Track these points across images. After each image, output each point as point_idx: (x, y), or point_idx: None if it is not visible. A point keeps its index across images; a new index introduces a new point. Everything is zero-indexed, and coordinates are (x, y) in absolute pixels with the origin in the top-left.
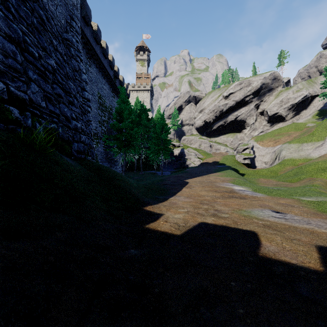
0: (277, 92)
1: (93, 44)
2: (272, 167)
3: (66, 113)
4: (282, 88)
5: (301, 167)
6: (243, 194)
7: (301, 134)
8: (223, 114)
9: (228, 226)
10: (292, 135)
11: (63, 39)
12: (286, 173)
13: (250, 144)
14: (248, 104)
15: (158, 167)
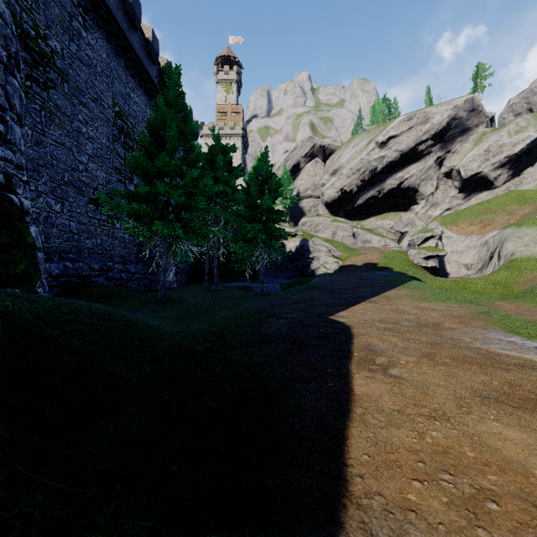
0: (477, 136)
1: None
2: (492, 275)
3: None
4: (486, 128)
5: None
6: None
7: None
8: (376, 176)
9: None
10: (517, 212)
11: None
12: None
13: (437, 230)
14: (422, 158)
15: (255, 274)
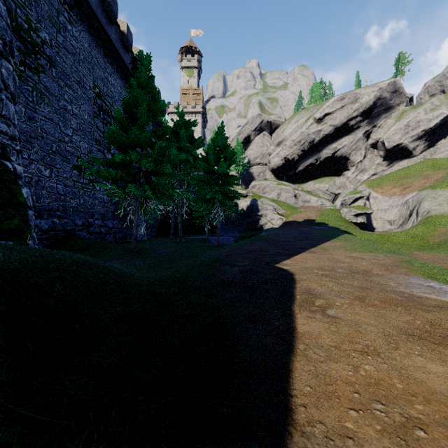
0: (399, 113)
1: None
2: (411, 230)
3: None
4: (406, 106)
5: None
6: None
7: None
8: (314, 146)
9: None
10: (432, 177)
11: None
12: None
13: (365, 191)
14: (353, 132)
15: (213, 229)
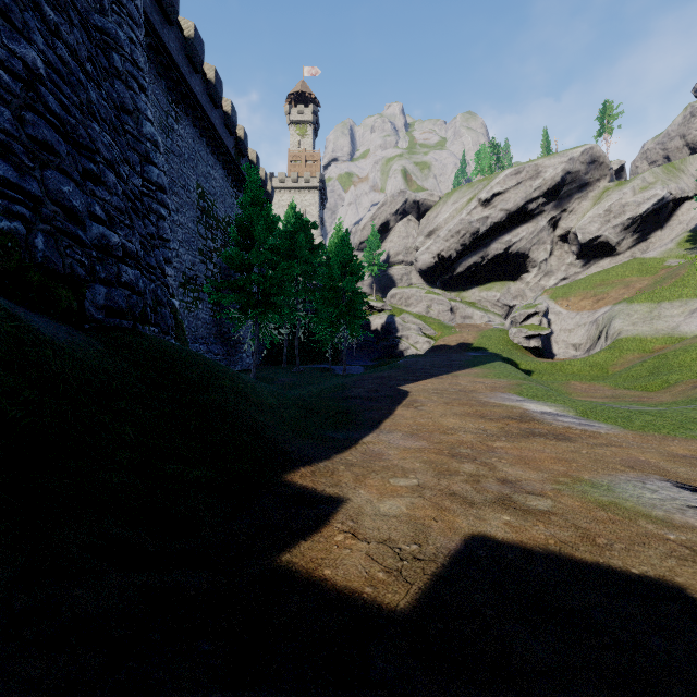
0: (598, 192)
1: (184, 70)
2: (592, 357)
3: (69, 199)
4: (609, 182)
5: (665, 356)
6: (559, 425)
7: (654, 282)
8: (479, 239)
9: (569, 554)
10: (634, 285)
11: (88, 23)
12: (630, 369)
13: (542, 306)
14: (533, 219)
15: (337, 356)
